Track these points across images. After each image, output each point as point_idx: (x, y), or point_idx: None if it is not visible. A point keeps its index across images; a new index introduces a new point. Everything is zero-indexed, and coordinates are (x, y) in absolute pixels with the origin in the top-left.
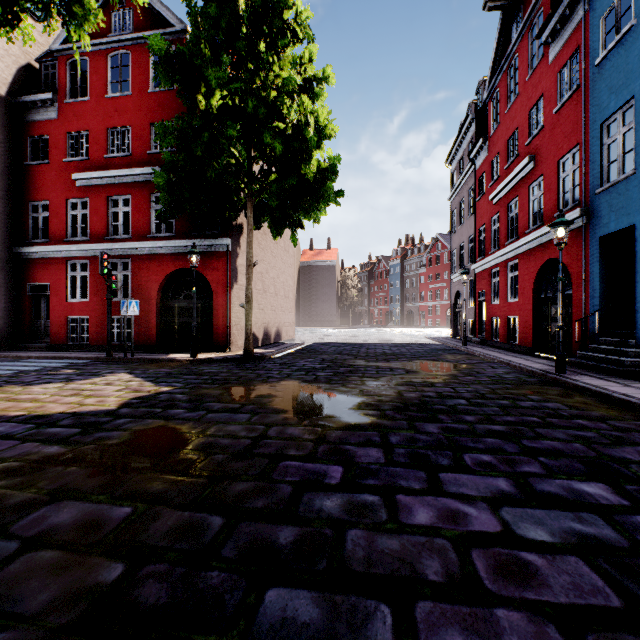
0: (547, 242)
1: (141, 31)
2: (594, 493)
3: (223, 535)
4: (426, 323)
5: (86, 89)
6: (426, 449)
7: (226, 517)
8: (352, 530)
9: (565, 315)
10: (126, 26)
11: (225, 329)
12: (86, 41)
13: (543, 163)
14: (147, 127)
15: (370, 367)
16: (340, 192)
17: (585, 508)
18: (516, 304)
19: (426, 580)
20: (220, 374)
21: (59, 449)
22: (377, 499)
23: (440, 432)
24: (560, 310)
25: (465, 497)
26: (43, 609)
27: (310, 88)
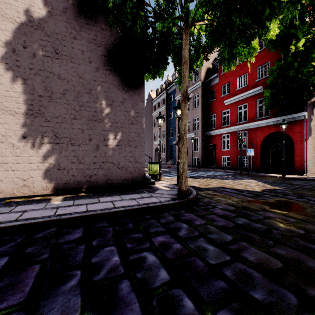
0: None
1: None
2: None
3: None
4: None
5: None
6: None
7: None
8: None
9: None
10: None
11: (302, 162)
12: (252, 60)
13: None
14: (255, 70)
15: None
16: None
17: None
18: None
19: None
20: (305, 186)
21: (251, 199)
22: None
23: None
24: None
25: None
26: (283, 230)
27: None
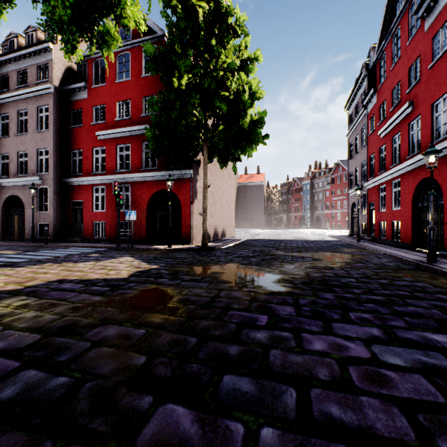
0: (423, 165)
1: (136, 38)
2: (441, 340)
3: (197, 347)
4: (330, 226)
5: (103, 78)
6: (323, 308)
7: (198, 338)
8: (273, 350)
9: (438, 220)
10: (127, 36)
11: (189, 229)
12: (112, 57)
13: (420, 106)
14: (140, 99)
15: (287, 256)
16: (266, 136)
17: (432, 349)
18: (399, 211)
19: (318, 378)
20: (187, 258)
21: (100, 298)
22: (289, 335)
23: (334, 298)
24: (431, 216)
25: (348, 337)
26: (109, 373)
27: (245, 66)
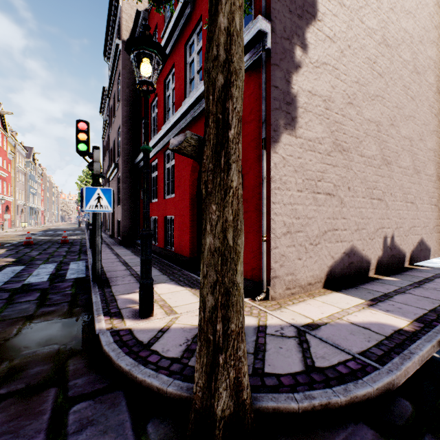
0: None
1: None
2: None
3: None
4: None
5: None
6: None
7: None
8: None
9: None
10: None
11: (260, 242)
12: None
13: None
14: None
15: None
16: None
17: None
18: None
19: None
20: None
21: None
22: None
23: None
24: None
25: None
26: None
27: None
